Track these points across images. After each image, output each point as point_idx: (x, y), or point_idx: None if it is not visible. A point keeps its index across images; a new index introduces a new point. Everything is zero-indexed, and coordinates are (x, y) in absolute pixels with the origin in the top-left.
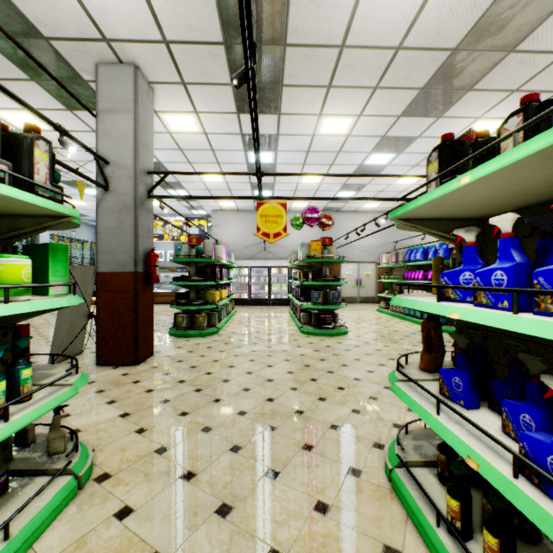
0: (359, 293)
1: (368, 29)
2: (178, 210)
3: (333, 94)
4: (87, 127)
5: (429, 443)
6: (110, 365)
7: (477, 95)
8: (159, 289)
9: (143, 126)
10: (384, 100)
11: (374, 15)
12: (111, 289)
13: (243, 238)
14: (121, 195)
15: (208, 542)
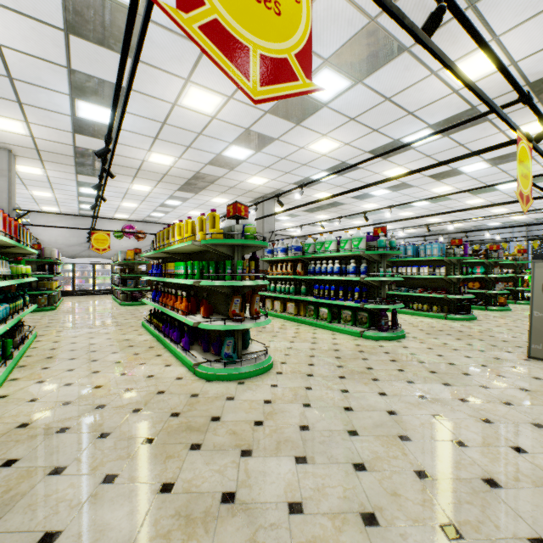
0: None
1: (150, 168)
2: None
3: (138, 179)
4: None
5: None
6: None
7: (209, 191)
8: None
9: (13, 183)
10: (166, 185)
11: (151, 166)
12: None
13: (66, 238)
14: None
15: (89, 334)
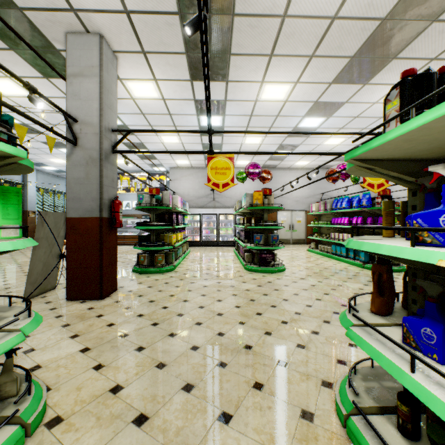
0: (292, 236)
1: None
2: (142, 167)
3: (275, 62)
4: (62, 93)
5: (380, 385)
6: (78, 299)
7: (400, 63)
8: (126, 233)
9: (108, 89)
10: (318, 68)
11: None
12: (79, 232)
13: (196, 191)
14: (88, 149)
15: None
